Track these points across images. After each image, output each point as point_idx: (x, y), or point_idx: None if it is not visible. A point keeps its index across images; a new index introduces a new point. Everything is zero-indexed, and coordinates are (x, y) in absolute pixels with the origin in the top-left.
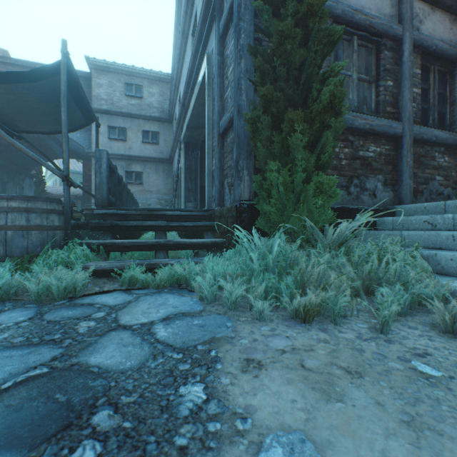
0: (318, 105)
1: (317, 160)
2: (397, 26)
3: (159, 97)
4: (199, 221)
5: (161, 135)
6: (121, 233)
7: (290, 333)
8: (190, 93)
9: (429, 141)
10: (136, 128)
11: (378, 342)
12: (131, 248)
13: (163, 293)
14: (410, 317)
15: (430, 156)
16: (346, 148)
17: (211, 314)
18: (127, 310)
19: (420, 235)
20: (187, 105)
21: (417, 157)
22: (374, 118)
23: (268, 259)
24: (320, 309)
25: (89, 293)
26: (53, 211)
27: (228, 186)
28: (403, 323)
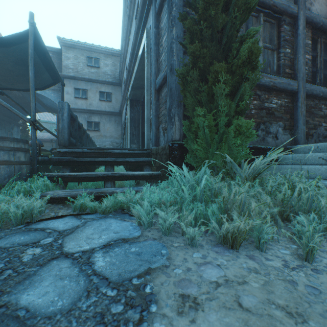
0: (238, 60)
1: (236, 107)
2: (294, 6)
3: (112, 67)
4: (140, 157)
5: (113, 95)
6: (78, 167)
7: (220, 260)
8: (134, 61)
9: (318, 95)
10: (94, 90)
11: (306, 272)
12: (84, 179)
13: (107, 217)
14: (325, 242)
15: (318, 108)
16: (255, 100)
17: (147, 239)
18: (73, 235)
19: (318, 169)
20: (132, 71)
21: (308, 108)
22: (276, 77)
23: (196, 189)
24: (244, 235)
25: (45, 218)
26: (20, 149)
27: (162, 130)
28: (321, 249)
